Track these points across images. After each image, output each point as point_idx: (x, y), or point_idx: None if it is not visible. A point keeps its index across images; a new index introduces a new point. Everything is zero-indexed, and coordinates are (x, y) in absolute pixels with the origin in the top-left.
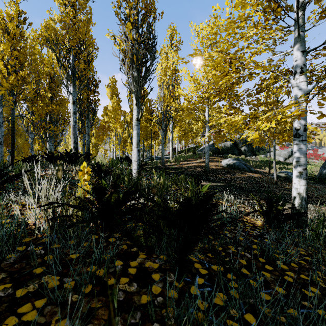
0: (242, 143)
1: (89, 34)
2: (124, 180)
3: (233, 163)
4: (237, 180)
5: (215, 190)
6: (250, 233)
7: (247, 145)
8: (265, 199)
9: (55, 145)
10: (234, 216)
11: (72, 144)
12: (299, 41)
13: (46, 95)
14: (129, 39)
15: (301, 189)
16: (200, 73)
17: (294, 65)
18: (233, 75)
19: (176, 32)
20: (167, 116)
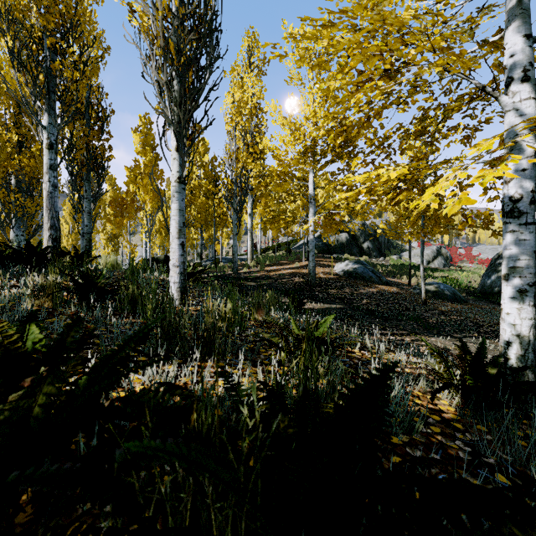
0: (365, 237)
1: (85, 11)
2: (144, 309)
3: (353, 268)
4: (363, 298)
5: None
6: (450, 452)
7: (372, 240)
8: (413, 332)
9: (28, 235)
10: (407, 406)
11: (46, 231)
12: (519, 14)
13: (8, 138)
14: (160, 8)
15: (524, 326)
16: (301, 111)
17: (508, 67)
18: (380, 84)
19: (258, 43)
20: (242, 187)
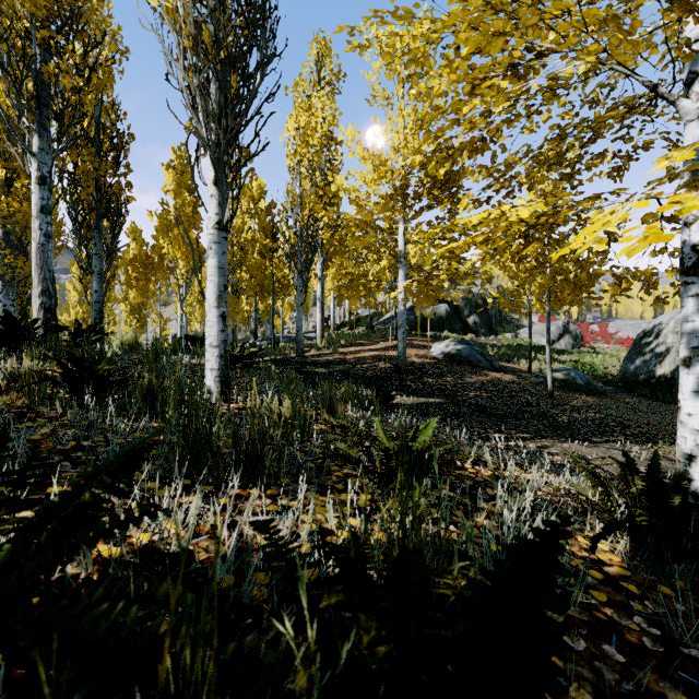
0: (470, 309)
1: None
2: (164, 408)
3: (456, 350)
4: (470, 390)
5: (426, 417)
6: (629, 638)
7: (480, 312)
8: (539, 436)
9: (21, 306)
10: None
11: (35, 297)
12: None
13: None
14: None
15: None
16: (388, 140)
17: None
18: (503, 84)
19: (331, 52)
20: (309, 242)
